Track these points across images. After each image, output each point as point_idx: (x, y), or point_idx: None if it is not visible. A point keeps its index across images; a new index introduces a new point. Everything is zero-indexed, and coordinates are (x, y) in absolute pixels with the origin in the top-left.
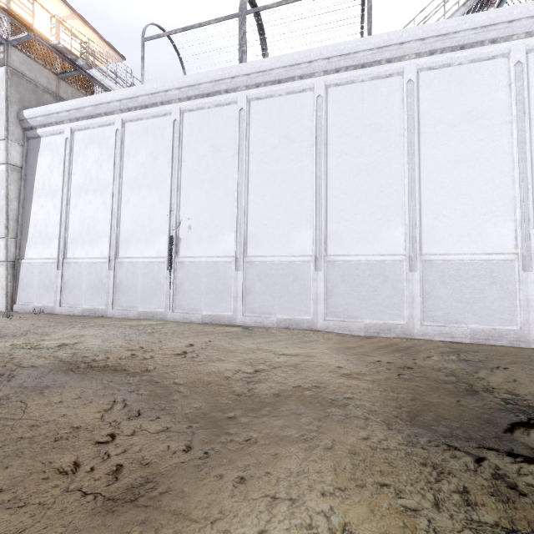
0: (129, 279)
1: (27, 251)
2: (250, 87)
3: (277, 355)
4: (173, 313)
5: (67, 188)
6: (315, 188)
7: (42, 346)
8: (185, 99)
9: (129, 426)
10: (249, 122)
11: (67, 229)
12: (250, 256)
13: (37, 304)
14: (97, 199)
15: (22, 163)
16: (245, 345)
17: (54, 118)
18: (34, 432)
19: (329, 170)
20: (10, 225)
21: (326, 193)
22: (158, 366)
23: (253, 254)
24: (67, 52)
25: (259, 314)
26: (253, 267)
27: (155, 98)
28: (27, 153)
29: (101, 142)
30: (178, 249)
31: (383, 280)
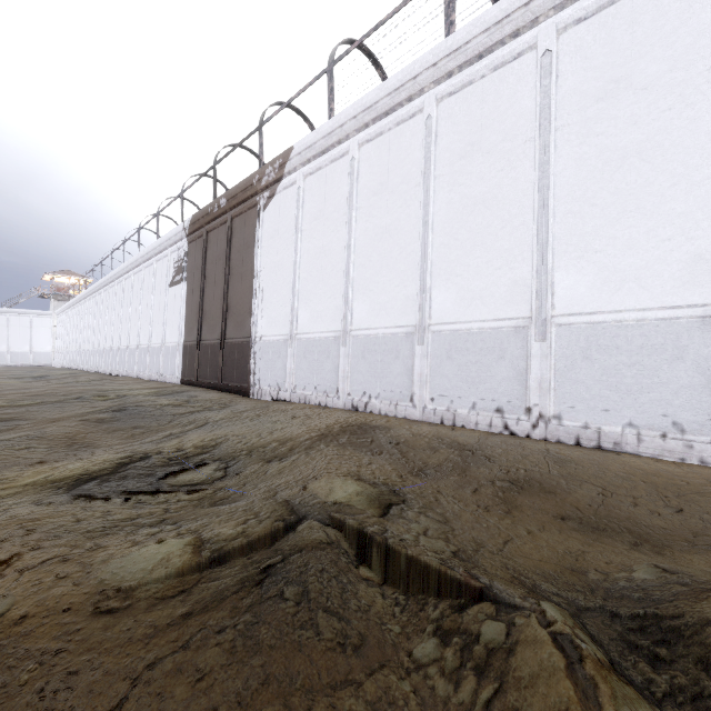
0: None
1: None
2: None
3: None
4: None
5: None
6: None
7: None
8: None
9: None
10: None
11: None
12: None
13: None
14: None
15: None
16: None
17: None
18: None
19: None
20: None
21: None
22: None
23: None
24: None
25: None
26: None
27: None
28: None
29: None
30: None
31: (1, 356)
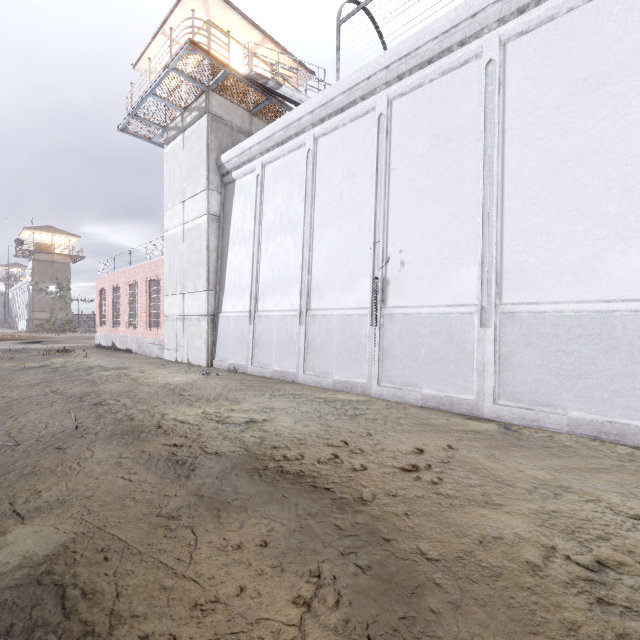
0: (322, 336)
1: (224, 304)
2: (507, 18)
3: (626, 519)
4: (378, 386)
5: (258, 231)
6: None
7: (231, 420)
8: (395, 81)
9: None
10: (504, 79)
11: (258, 278)
12: (508, 303)
13: (232, 362)
14: (287, 240)
15: (220, 211)
16: (526, 471)
17: (247, 156)
18: (194, 631)
19: None
20: (210, 278)
21: None
22: (379, 493)
23: (514, 299)
24: (258, 79)
25: (527, 405)
26: (514, 322)
27: (354, 94)
28: (224, 200)
29: (291, 170)
30: (385, 295)
31: None
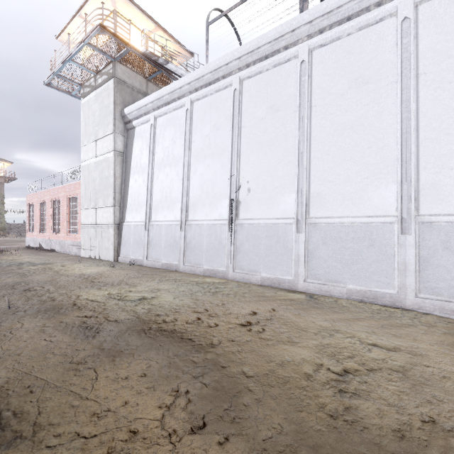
0: (196, 239)
1: (127, 216)
2: (313, 35)
3: (366, 346)
4: (233, 272)
5: (151, 164)
6: (400, 132)
7: (128, 298)
8: (244, 67)
9: (191, 452)
10: (311, 73)
11: (151, 198)
12: (313, 217)
13: (132, 257)
14: (172, 171)
15: (124, 149)
16: (316, 322)
17: (143, 110)
18: (92, 429)
19: (422, 107)
20: (116, 197)
21: (417, 137)
22: (223, 340)
23: (316, 215)
24: (151, 56)
25: (324, 282)
26: (316, 229)
27: (217, 74)
28: (127, 141)
29: (175, 123)
30: (237, 211)
31: None
